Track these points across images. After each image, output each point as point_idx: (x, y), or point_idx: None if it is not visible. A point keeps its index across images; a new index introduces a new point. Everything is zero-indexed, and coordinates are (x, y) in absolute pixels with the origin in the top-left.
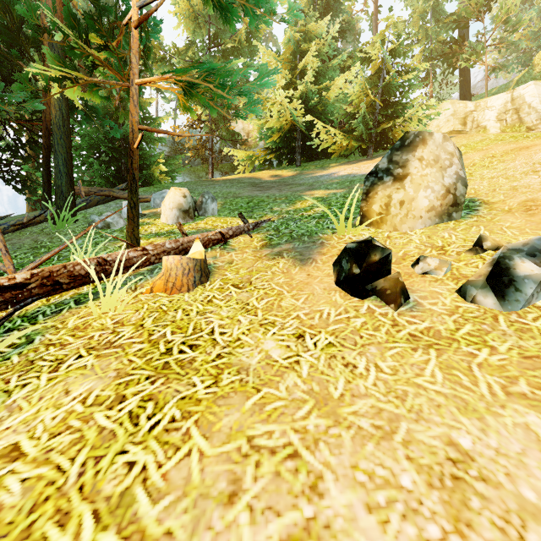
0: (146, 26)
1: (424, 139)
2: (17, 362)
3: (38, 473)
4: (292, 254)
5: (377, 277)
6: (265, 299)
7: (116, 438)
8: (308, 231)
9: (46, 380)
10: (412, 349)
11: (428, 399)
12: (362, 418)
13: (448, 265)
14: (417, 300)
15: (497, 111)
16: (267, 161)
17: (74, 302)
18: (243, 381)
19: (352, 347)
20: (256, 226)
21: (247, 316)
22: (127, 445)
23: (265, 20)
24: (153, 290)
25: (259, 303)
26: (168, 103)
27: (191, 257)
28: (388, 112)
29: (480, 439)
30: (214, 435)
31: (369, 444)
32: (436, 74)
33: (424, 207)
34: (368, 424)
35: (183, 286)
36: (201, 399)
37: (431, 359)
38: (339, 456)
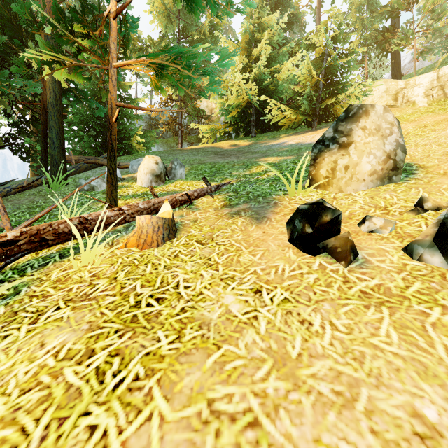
0: (124, 18)
1: (367, 111)
2: (3, 313)
3: (2, 436)
4: (249, 213)
5: (328, 236)
6: (225, 255)
7: (81, 397)
8: (262, 192)
9: (25, 332)
10: (365, 306)
11: (387, 362)
12: (321, 381)
13: (393, 225)
14: (365, 257)
15: (424, 87)
16: (227, 132)
17: (59, 256)
18: (204, 337)
19: (306, 303)
20: (218, 189)
21: (209, 271)
22: (91, 405)
23: (225, 12)
24: (127, 245)
25: (219, 258)
26: (145, 86)
27: (161, 216)
28: (330, 90)
29: (446, 410)
30: (175, 397)
31: (331, 413)
32: (371, 58)
33: (367, 171)
34: (327, 390)
35: (153, 242)
36: (164, 355)
37: (384, 318)
38: (300, 427)
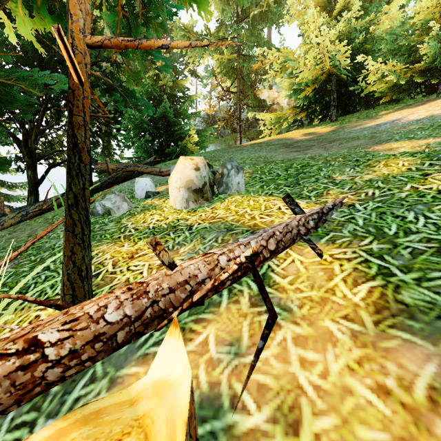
0: None
1: None
2: None
3: None
4: None
5: None
6: None
7: None
8: None
9: None
10: None
11: None
12: None
13: None
14: None
15: None
16: (296, 120)
17: None
18: None
19: None
20: (320, 221)
21: None
22: None
23: None
24: None
25: None
26: (205, 88)
27: (145, 409)
28: None
29: None
30: None
31: None
32: None
33: None
34: None
35: None
36: None
37: None
38: None
